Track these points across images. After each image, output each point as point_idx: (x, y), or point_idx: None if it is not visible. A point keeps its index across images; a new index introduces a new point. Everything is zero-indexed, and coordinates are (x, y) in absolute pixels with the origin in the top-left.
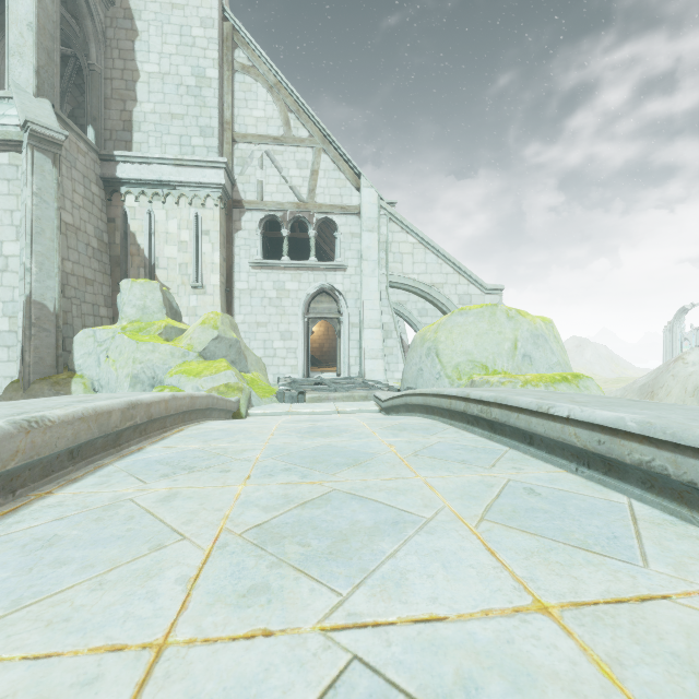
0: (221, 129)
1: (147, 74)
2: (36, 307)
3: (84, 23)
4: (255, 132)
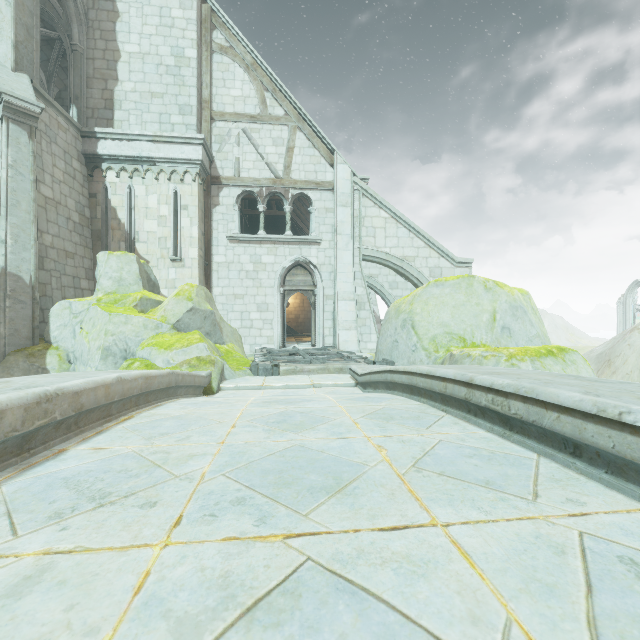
0: (199, 107)
1: (128, 54)
2: (11, 279)
3: (66, 4)
4: (232, 111)
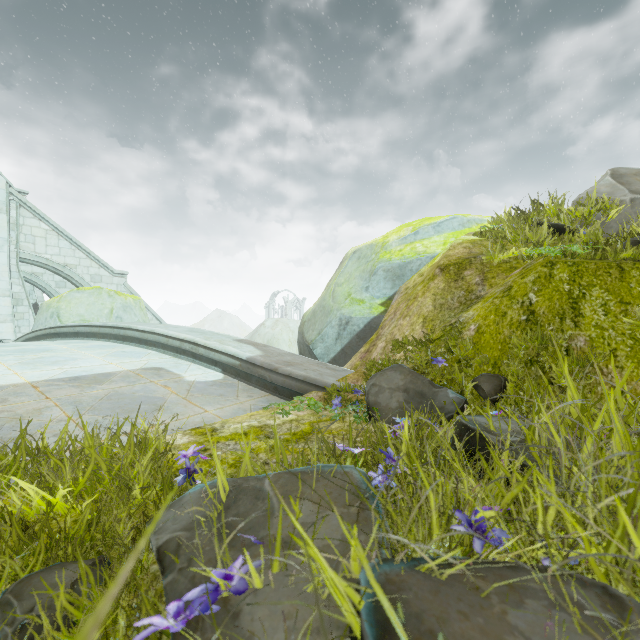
0: None
1: None
2: None
3: None
4: None
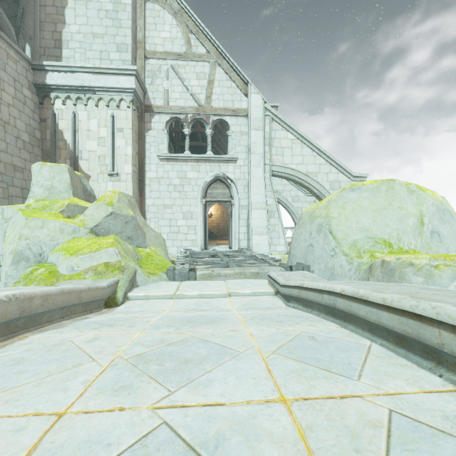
0: (134, 47)
1: (74, 1)
2: None
3: None
4: (162, 50)
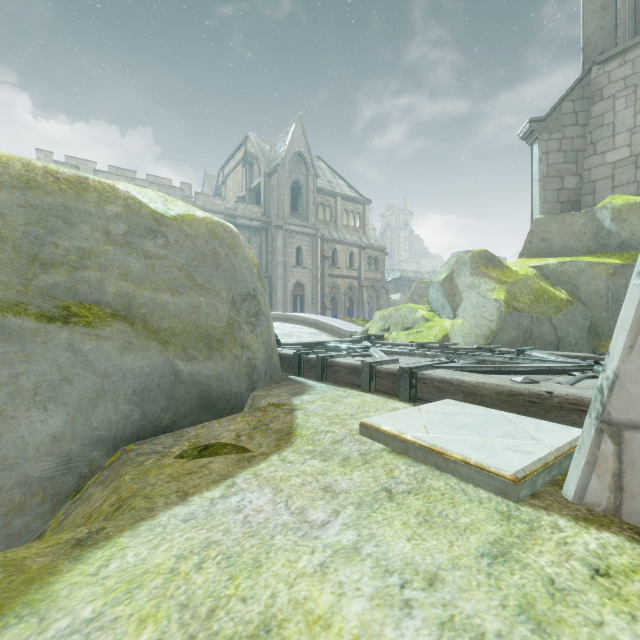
0: None
1: None
2: None
3: None
4: None
